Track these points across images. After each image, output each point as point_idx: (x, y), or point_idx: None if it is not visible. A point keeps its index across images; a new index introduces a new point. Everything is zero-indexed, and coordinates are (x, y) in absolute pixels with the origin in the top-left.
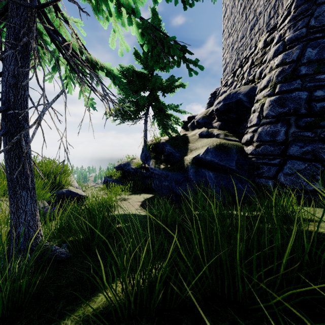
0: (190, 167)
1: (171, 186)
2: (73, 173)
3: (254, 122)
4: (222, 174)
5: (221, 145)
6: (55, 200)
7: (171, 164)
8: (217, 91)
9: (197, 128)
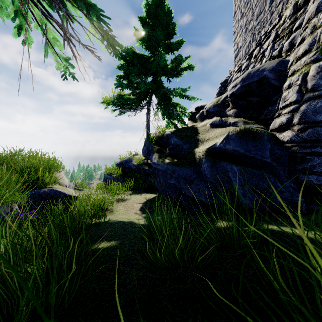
0: (204, 161)
1: (179, 185)
2: (62, 169)
3: (291, 99)
4: (252, 169)
5: (246, 131)
6: (33, 202)
7: (178, 158)
8: (228, 79)
9: (207, 119)
